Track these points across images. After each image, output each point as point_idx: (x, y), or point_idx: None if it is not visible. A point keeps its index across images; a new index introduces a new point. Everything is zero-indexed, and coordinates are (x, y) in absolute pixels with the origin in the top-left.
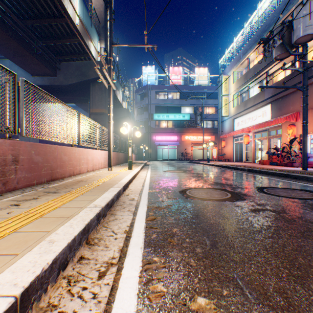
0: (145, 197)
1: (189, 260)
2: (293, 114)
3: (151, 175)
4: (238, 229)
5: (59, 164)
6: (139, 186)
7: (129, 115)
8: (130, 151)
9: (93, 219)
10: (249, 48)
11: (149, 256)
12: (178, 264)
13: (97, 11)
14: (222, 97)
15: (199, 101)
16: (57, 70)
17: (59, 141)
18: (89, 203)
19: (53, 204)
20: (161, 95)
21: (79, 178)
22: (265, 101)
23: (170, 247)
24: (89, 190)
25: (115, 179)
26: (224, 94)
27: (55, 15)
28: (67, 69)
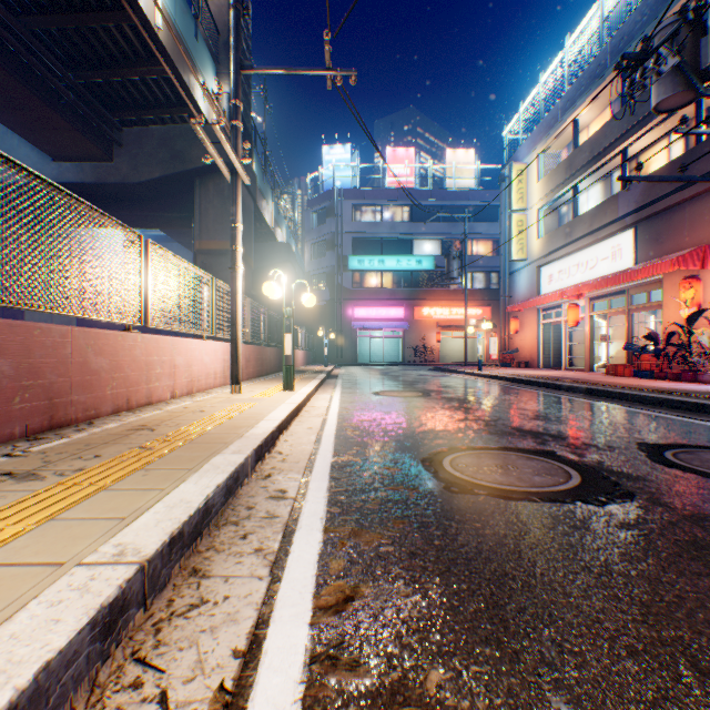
0: (320, 486)
1: None
2: (695, 251)
3: (343, 406)
4: (706, 677)
5: (78, 380)
6: (307, 442)
7: (292, 259)
8: (289, 343)
9: (60, 657)
10: (578, 95)
11: None
12: None
13: (212, 3)
14: (511, 215)
15: (455, 226)
16: (115, 147)
17: (78, 313)
18: (104, 535)
19: None
20: (366, 213)
21: (140, 419)
22: (620, 223)
23: None
24: (140, 469)
25: (240, 421)
26: (516, 207)
27: (103, 3)
28: (140, 144)
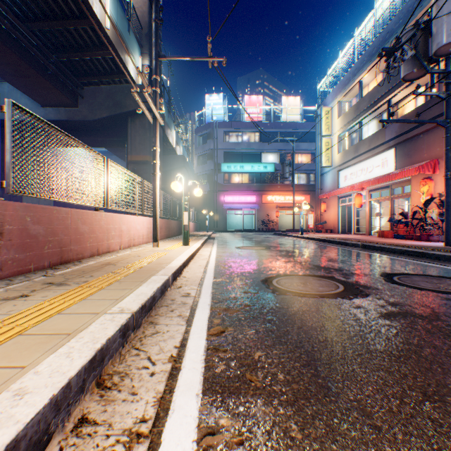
0: (207, 291)
1: (288, 425)
2: (429, 162)
3: (218, 254)
4: (369, 353)
5: (74, 238)
6: (199, 272)
7: (186, 166)
8: (186, 217)
9: (112, 337)
10: (361, 66)
11: (211, 414)
12: (267, 435)
13: (138, 10)
14: (321, 139)
15: (287, 145)
16: (79, 98)
17: (74, 201)
18: (112, 304)
19: (49, 307)
20: (232, 136)
21: (106, 260)
22: (387, 145)
23: (250, 394)
24: (116, 281)
25: (162, 260)
26: (324, 134)
27: (74, 15)
28: (94, 96)
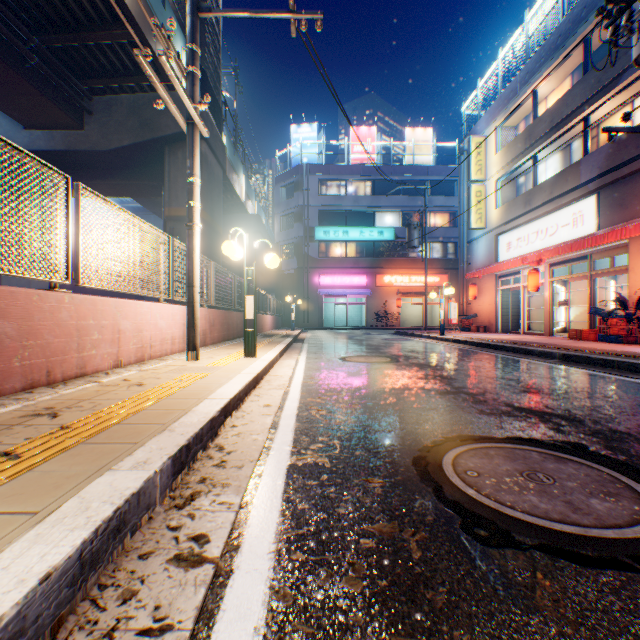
0: (266, 524)
1: None
2: None
3: (307, 374)
4: None
5: None
6: (260, 428)
7: (262, 230)
8: (251, 306)
9: None
10: (537, 66)
11: None
12: None
13: None
14: (470, 186)
15: (414, 200)
16: (85, 115)
17: None
18: None
19: None
20: (331, 187)
21: (55, 397)
22: (583, 189)
23: None
24: None
25: (177, 400)
26: (475, 178)
27: None
28: (109, 112)
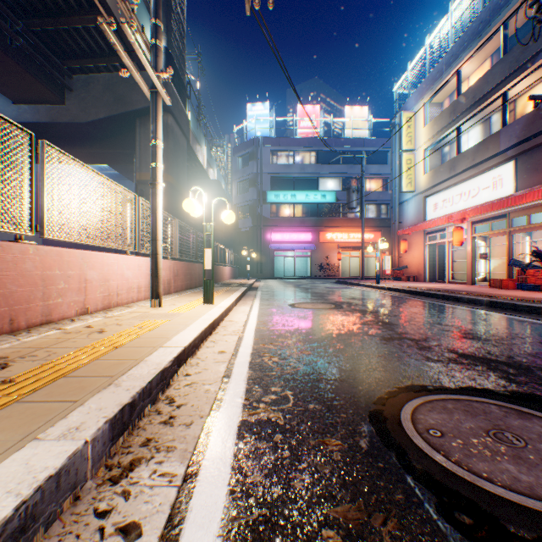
0: (211, 506)
1: None
2: None
3: (260, 320)
4: None
5: None
6: (213, 377)
7: (222, 194)
8: (209, 258)
9: None
10: (461, 50)
11: None
12: None
13: None
14: (401, 155)
15: (352, 168)
16: (66, 92)
17: None
18: None
19: None
20: (281, 157)
21: (13, 345)
22: (502, 156)
23: None
24: None
25: (132, 349)
26: (405, 148)
27: None
28: (87, 89)
